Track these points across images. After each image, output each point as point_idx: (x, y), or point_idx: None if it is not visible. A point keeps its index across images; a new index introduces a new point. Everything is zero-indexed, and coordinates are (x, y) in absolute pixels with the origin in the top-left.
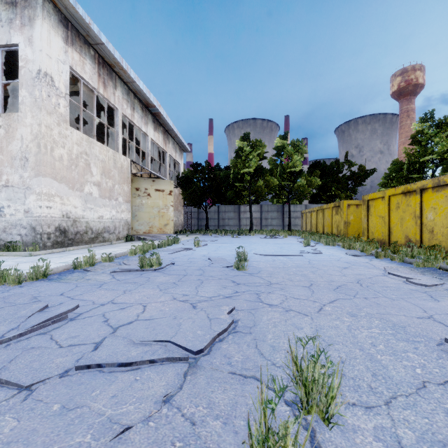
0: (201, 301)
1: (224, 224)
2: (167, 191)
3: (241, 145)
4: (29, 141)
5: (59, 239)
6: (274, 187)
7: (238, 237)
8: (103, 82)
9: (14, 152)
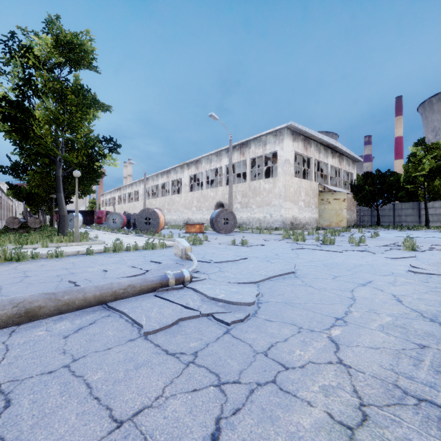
0: None
1: (400, 220)
2: (341, 199)
3: (415, 150)
4: (282, 187)
5: (291, 226)
6: None
7: (403, 231)
8: (305, 148)
9: (276, 192)
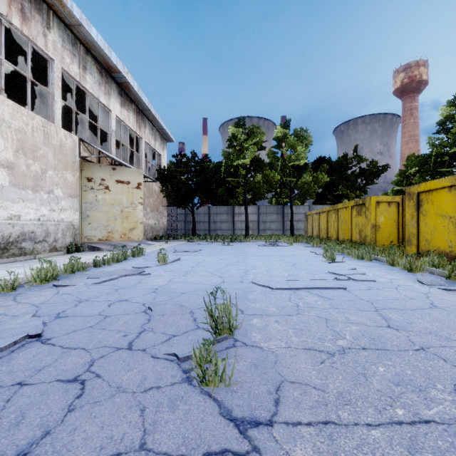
0: None
1: (215, 228)
2: (134, 183)
3: (235, 132)
4: None
5: None
6: (274, 184)
7: (230, 245)
8: (20, 9)
9: None
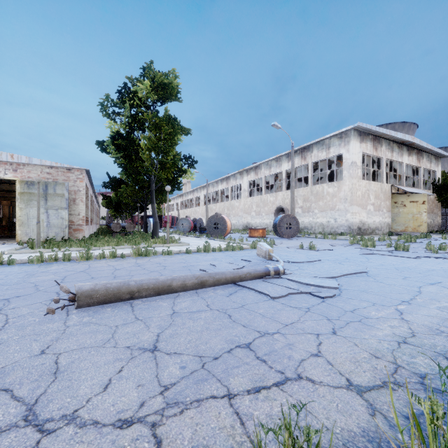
0: None
1: None
2: (420, 201)
3: None
4: (347, 191)
5: (358, 232)
6: None
7: None
8: (375, 148)
9: (341, 196)
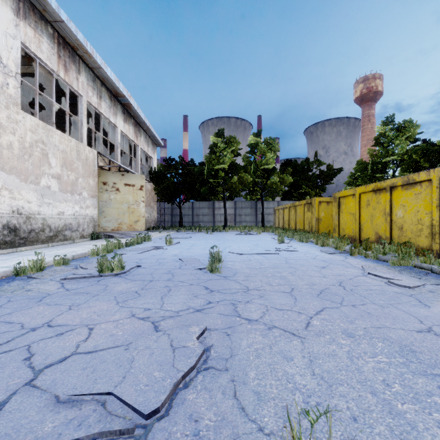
0: (165, 318)
1: (198, 220)
2: (138, 186)
3: (216, 141)
4: None
5: (8, 238)
6: (248, 184)
7: (212, 234)
8: (64, 64)
9: None
